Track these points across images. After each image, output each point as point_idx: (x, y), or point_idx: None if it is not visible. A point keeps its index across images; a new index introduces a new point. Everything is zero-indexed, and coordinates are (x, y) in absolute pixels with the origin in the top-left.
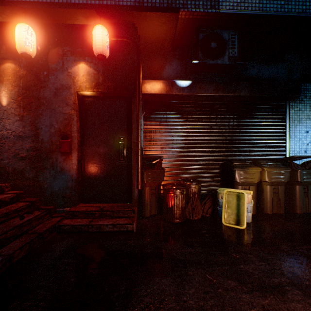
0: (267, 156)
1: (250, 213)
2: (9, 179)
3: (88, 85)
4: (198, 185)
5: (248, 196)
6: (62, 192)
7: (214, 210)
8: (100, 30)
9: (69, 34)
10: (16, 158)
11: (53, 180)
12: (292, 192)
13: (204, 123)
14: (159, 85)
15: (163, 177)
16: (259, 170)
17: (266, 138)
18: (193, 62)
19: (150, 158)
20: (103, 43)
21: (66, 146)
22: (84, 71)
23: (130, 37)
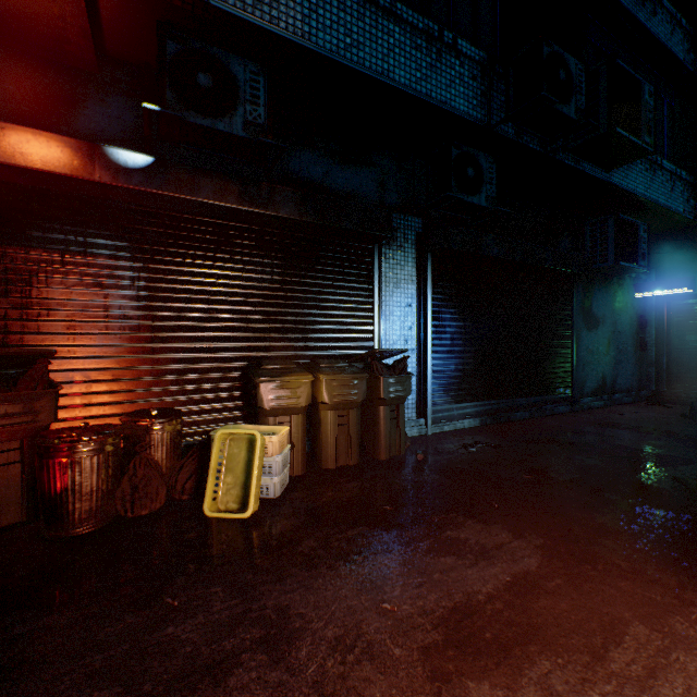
0: (341, 351)
1: (276, 477)
2: None
3: None
4: (172, 424)
5: (272, 439)
6: None
7: (201, 481)
8: None
9: None
10: None
11: None
12: (374, 420)
13: (202, 269)
14: (46, 147)
15: (53, 410)
16: (308, 380)
17: (338, 314)
18: (145, 106)
19: (4, 356)
20: None
21: None
22: None
23: None
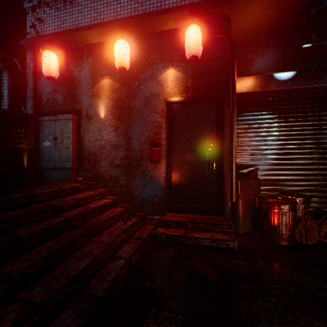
0: None
1: None
2: (106, 185)
3: (176, 91)
4: (307, 201)
5: None
6: (152, 200)
7: None
8: (195, 30)
9: (158, 41)
10: (111, 166)
11: (143, 187)
12: None
13: (311, 122)
14: (252, 82)
15: (259, 188)
16: None
17: None
18: (304, 47)
19: (242, 166)
20: (197, 43)
21: (156, 155)
22: (173, 76)
23: (223, 32)
